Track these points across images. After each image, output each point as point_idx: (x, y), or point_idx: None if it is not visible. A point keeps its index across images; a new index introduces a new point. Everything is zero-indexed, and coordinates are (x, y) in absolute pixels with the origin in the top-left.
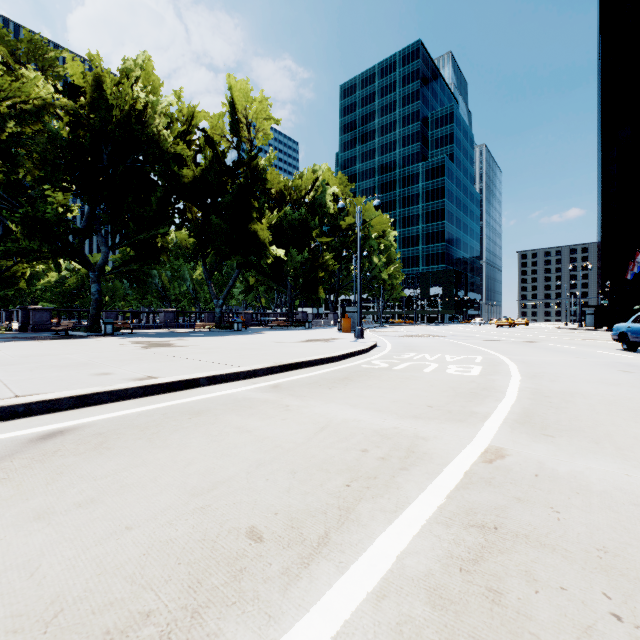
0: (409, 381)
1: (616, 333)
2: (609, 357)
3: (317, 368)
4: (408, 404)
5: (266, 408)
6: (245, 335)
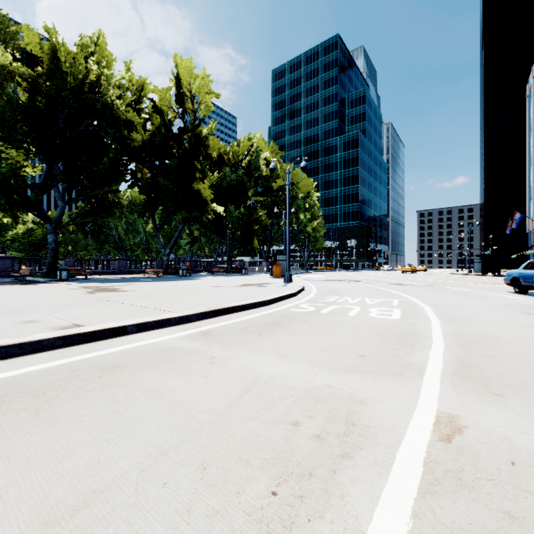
0: (336, 326)
1: (509, 278)
2: (507, 299)
3: (249, 312)
4: (339, 353)
5: (190, 361)
6: (188, 280)
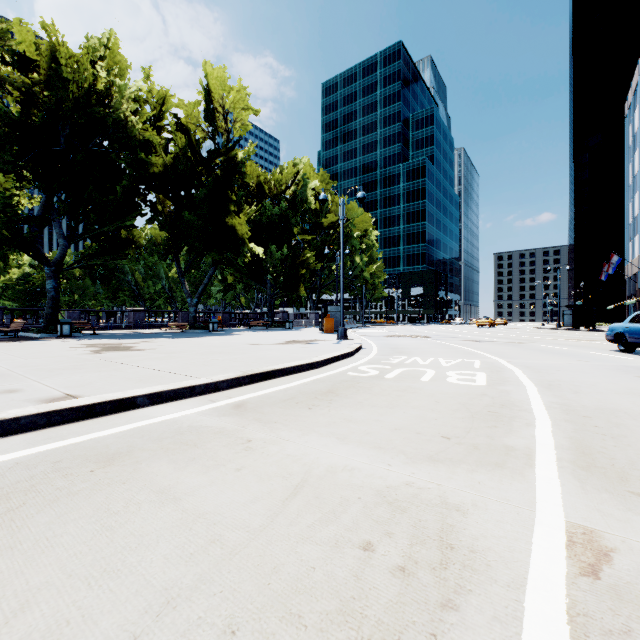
0: (408, 395)
1: (611, 333)
2: (612, 360)
3: (295, 377)
4: (416, 434)
5: (217, 446)
6: (219, 336)
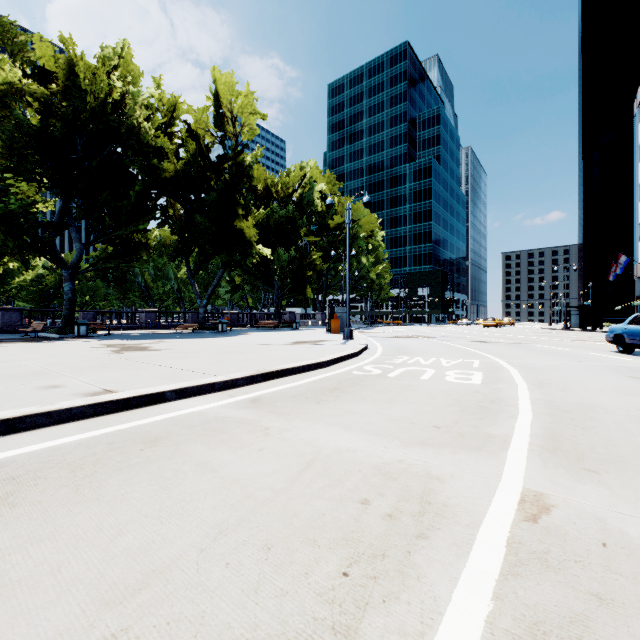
0: (407, 392)
1: (611, 335)
2: (608, 360)
3: (304, 376)
4: (411, 424)
5: (241, 432)
6: (229, 337)
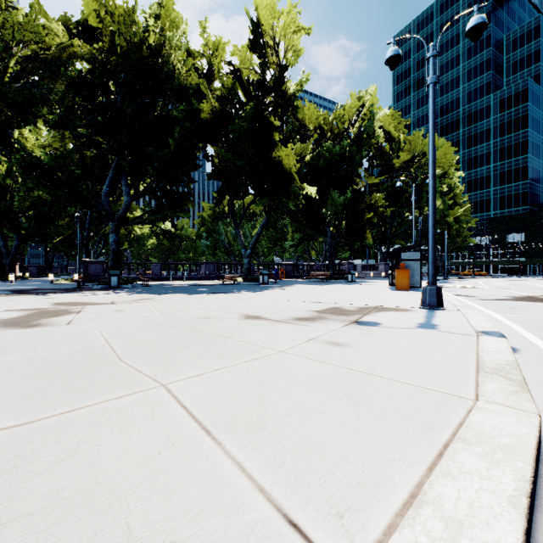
0: None
1: None
2: None
3: None
4: None
5: None
6: (250, 292)
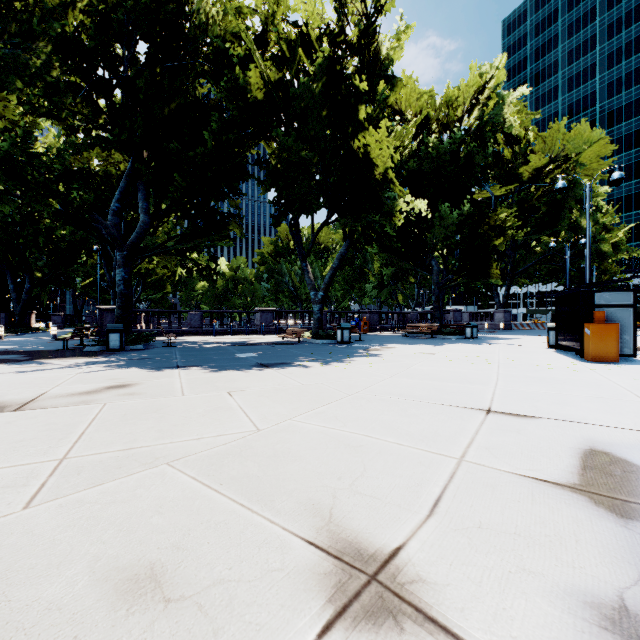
0: None
1: None
2: None
3: None
4: None
5: None
6: (325, 365)
